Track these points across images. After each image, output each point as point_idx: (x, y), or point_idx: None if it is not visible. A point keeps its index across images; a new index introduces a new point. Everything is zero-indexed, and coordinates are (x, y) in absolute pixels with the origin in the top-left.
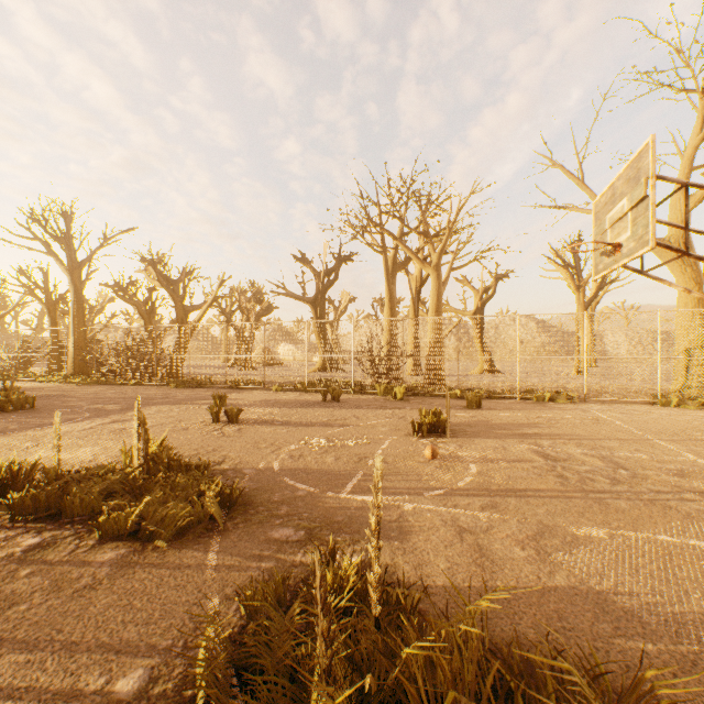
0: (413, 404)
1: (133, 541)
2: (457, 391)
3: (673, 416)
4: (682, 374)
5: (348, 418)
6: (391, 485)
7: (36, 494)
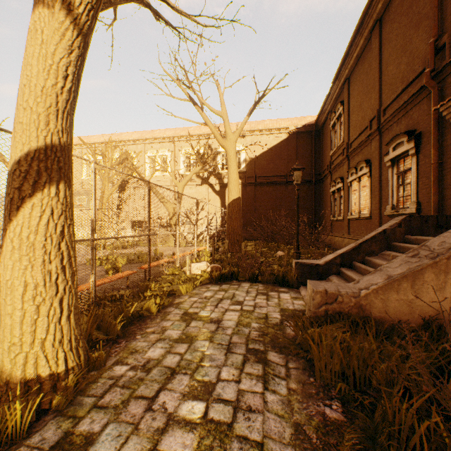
0: None
1: None
2: None
3: None
4: None
5: None
6: None
7: None
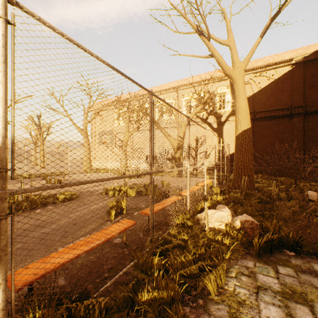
0: (16, 181)
1: (69, 201)
2: (26, 175)
3: (93, 174)
4: (86, 165)
5: (11, 187)
6: (81, 189)
7: (27, 204)
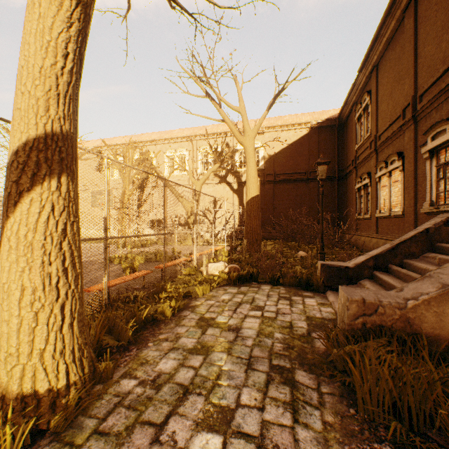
0: None
1: None
2: None
3: None
4: None
5: None
6: None
7: None
